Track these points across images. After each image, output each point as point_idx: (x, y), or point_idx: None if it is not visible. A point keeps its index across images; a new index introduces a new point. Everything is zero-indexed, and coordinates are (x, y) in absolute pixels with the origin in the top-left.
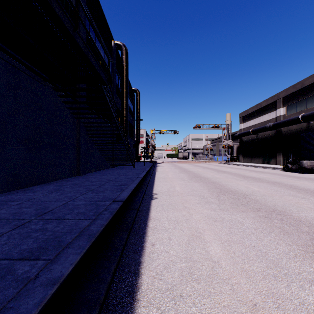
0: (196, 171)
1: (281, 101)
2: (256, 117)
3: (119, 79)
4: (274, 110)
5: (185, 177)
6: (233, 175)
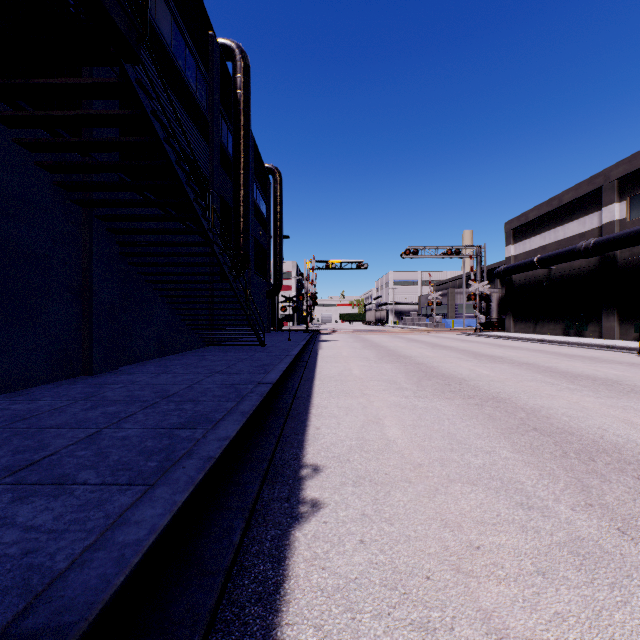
0: (419, 357)
1: (615, 188)
2: (548, 229)
3: (230, 134)
4: (594, 210)
5: (398, 376)
6: (526, 369)
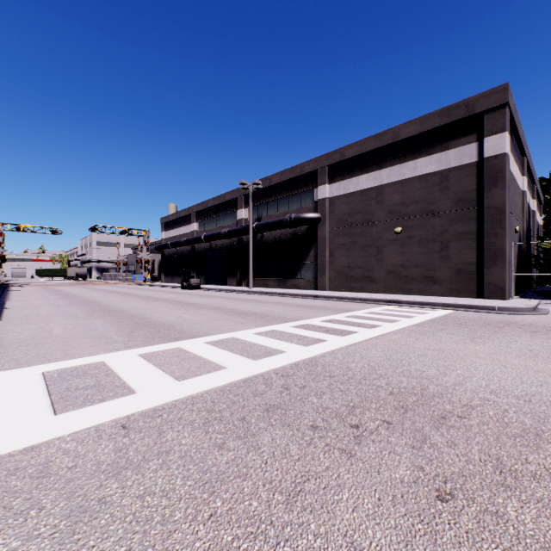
0: (77, 293)
1: (195, 216)
2: (177, 227)
3: None
4: (190, 223)
5: (54, 298)
6: (119, 294)
